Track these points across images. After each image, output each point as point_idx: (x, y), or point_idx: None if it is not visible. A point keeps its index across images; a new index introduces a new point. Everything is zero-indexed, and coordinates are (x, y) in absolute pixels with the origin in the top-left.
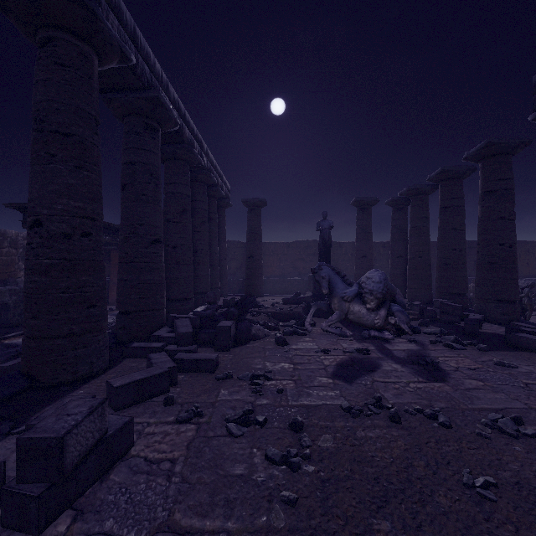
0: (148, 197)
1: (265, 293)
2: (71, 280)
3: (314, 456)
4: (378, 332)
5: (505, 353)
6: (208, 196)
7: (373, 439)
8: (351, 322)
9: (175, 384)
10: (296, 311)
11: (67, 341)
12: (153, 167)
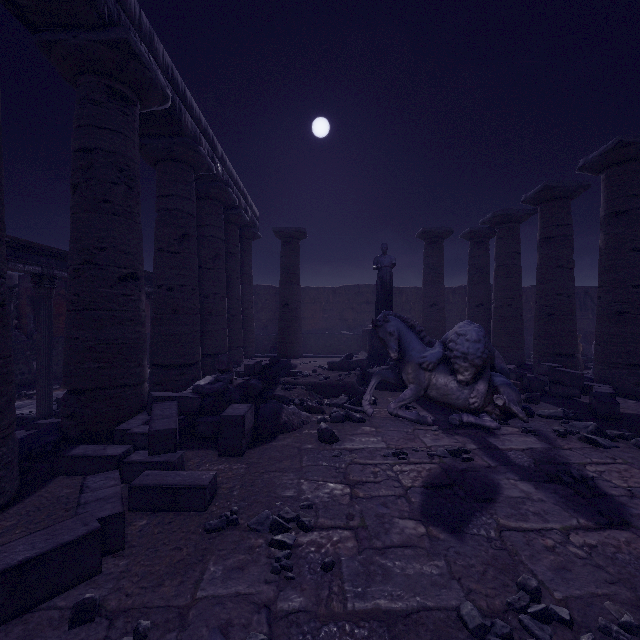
0: (115, 205)
1: (305, 352)
2: None
3: None
4: (473, 417)
5: None
6: (226, 222)
7: None
8: (432, 400)
9: (120, 549)
10: (348, 381)
11: None
12: (124, 159)
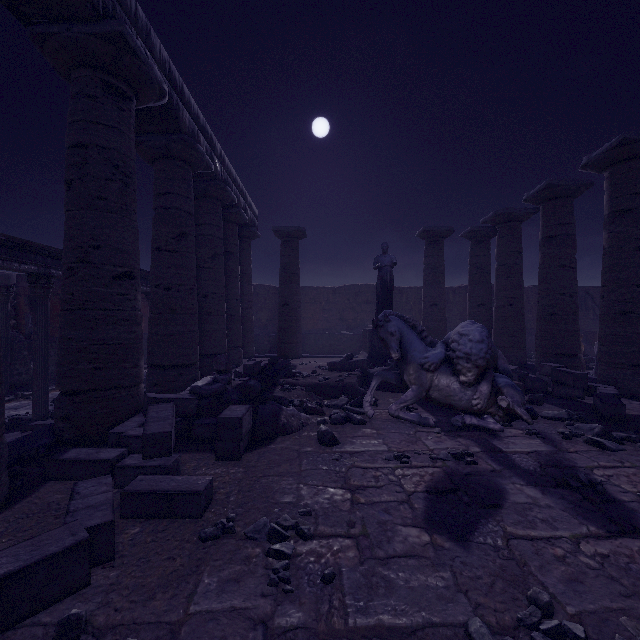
0: (110, 202)
1: (305, 352)
2: None
3: None
4: (476, 419)
5: None
6: (225, 221)
7: None
8: (434, 401)
9: (110, 559)
10: (349, 382)
11: None
12: (119, 155)
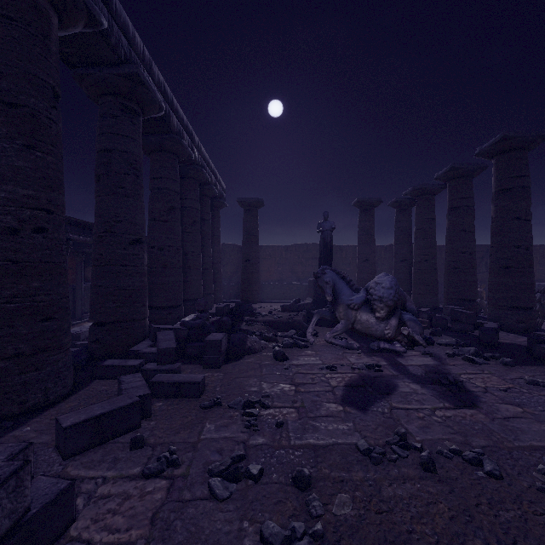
0: (127, 190)
1: (263, 299)
2: (18, 286)
3: (328, 532)
4: (388, 344)
5: (534, 369)
6: (200, 195)
7: (404, 500)
8: (358, 332)
9: (149, 416)
10: (296, 319)
11: (12, 363)
12: (133, 156)
